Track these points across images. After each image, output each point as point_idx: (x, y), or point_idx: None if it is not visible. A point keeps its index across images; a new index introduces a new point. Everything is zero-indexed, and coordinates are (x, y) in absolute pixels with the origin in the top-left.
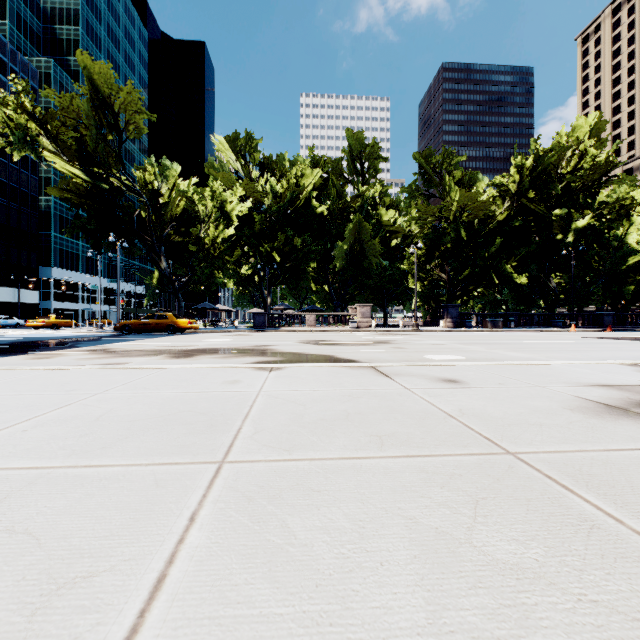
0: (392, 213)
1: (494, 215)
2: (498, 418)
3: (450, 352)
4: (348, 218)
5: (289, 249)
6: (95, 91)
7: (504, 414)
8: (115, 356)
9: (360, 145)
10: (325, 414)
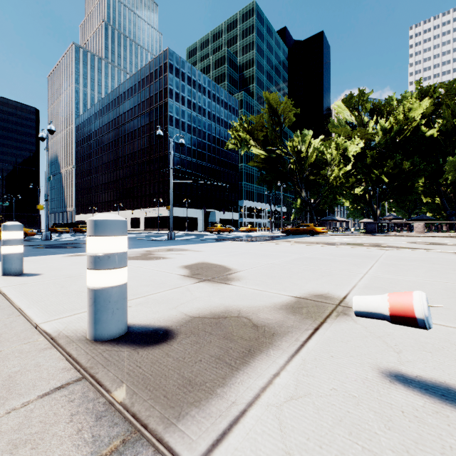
0: None
1: None
2: None
3: None
4: None
5: (397, 171)
6: (271, 108)
7: None
8: (300, 243)
9: None
10: (413, 259)
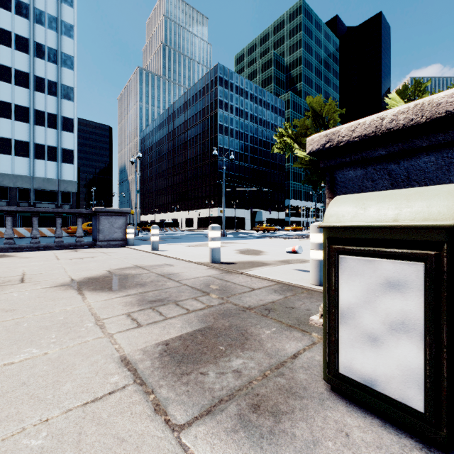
0: None
1: None
2: None
3: None
4: None
5: None
6: (314, 112)
7: None
8: None
9: None
10: None
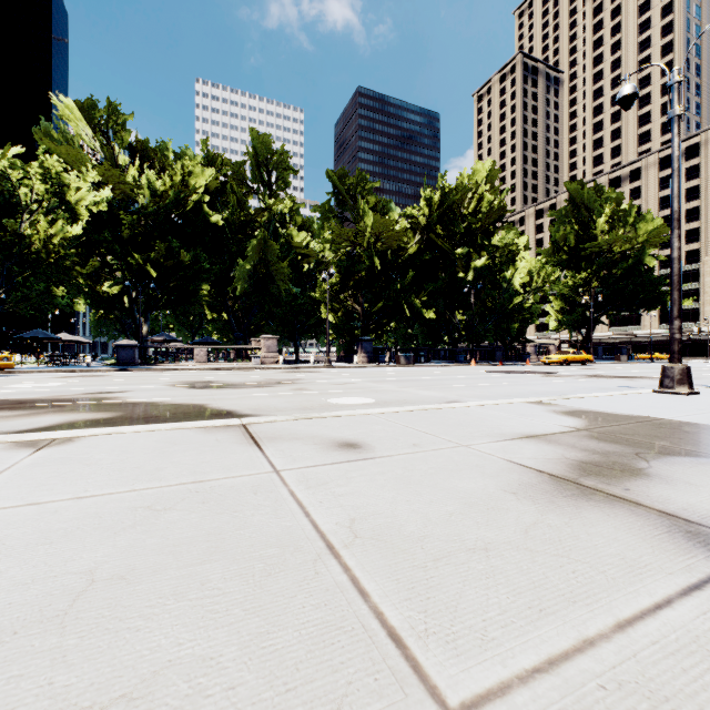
0: (304, 235)
1: (406, 247)
2: (416, 539)
3: (360, 393)
4: (253, 234)
5: (173, 264)
6: None
7: (425, 523)
8: None
9: (267, 150)
10: (13, 602)
